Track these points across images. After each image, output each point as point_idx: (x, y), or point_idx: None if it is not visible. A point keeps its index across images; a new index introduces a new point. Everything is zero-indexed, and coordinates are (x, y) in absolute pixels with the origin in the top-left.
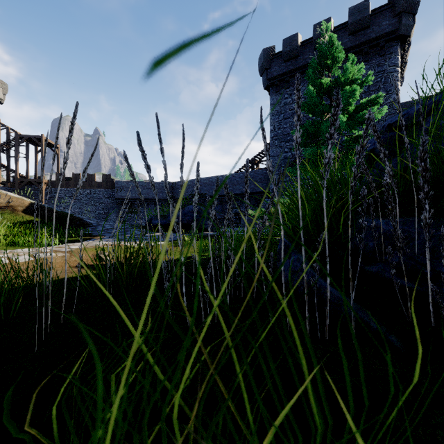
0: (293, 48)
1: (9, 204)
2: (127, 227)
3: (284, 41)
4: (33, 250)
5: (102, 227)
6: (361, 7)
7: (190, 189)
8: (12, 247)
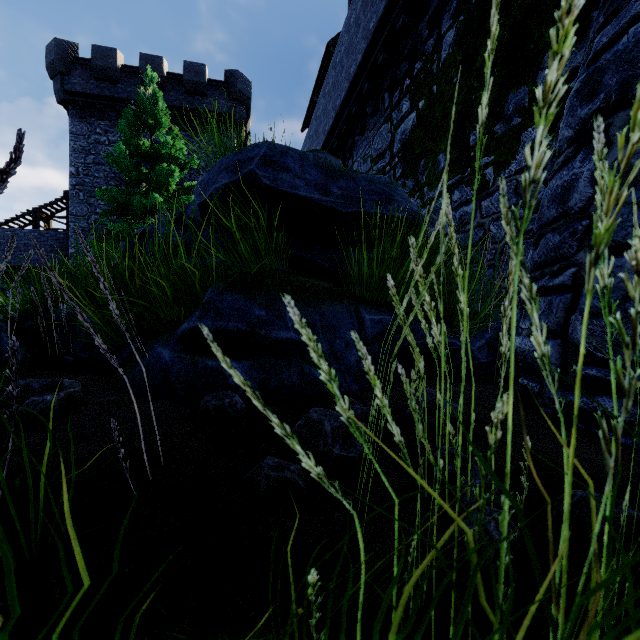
0: (109, 67)
1: None
2: None
3: (95, 49)
4: None
5: None
6: (197, 69)
7: None
8: None
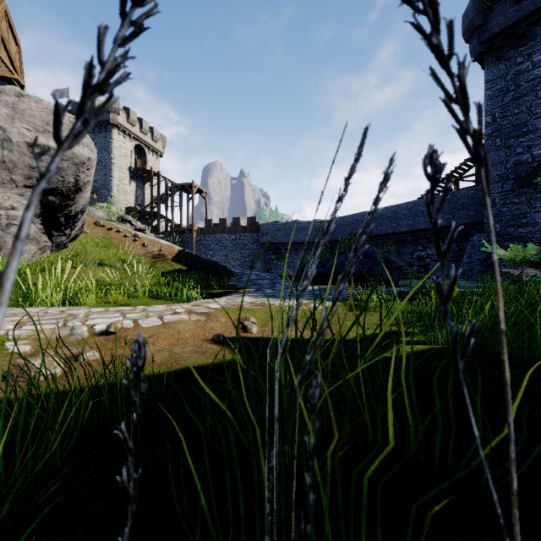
0: None
1: (161, 252)
2: (275, 277)
3: None
4: (167, 308)
5: (247, 277)
6: None
7: (349, 228)
8: (154, 300)
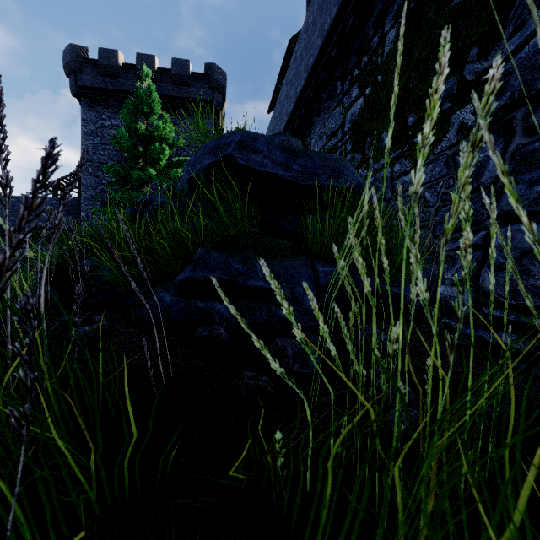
0: (112, 65)
1: None
2: None
3: (101, 51)
4: None
5: None
6: (183, 64)
7: None
8: None
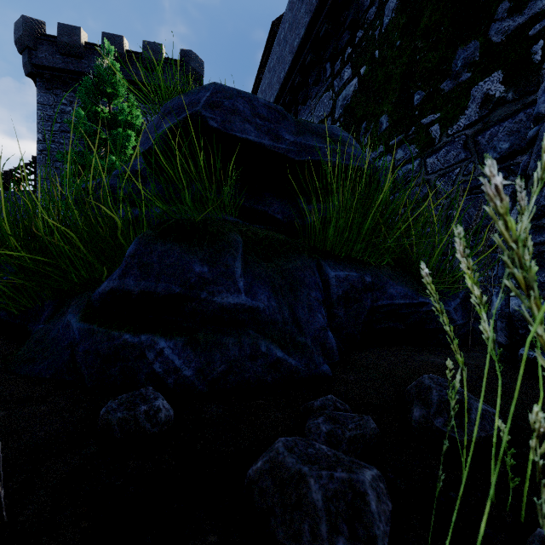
0: (73, 44)
1: None
2: None
3: (60, 27)
4: None
5: None
6: (155, 48)
7: None
8: None
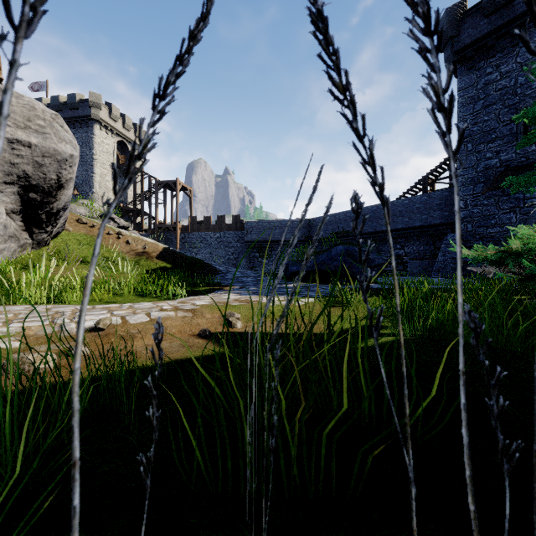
0: None
1: (145, 250)
2: (259, 274)
3: None
4: (153, 305)
5: (231, 274)
6: None
7: (331, 226)
8: (140, 297)
